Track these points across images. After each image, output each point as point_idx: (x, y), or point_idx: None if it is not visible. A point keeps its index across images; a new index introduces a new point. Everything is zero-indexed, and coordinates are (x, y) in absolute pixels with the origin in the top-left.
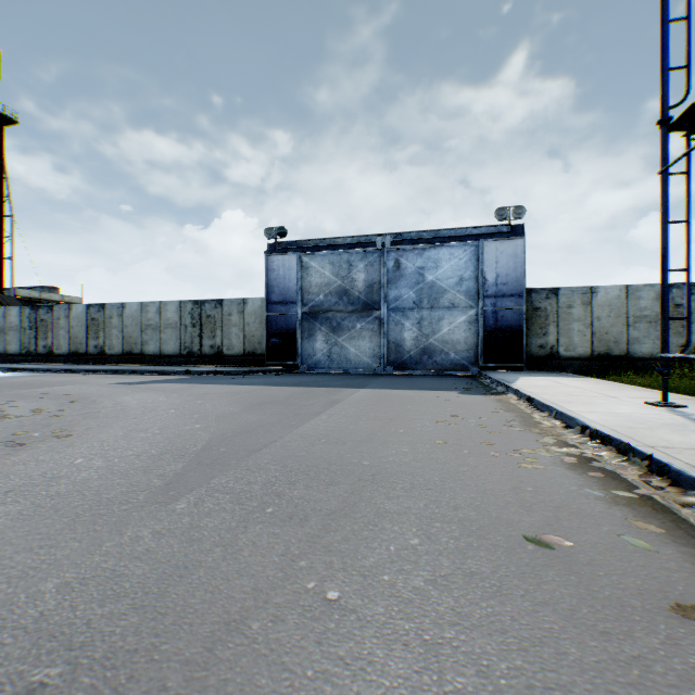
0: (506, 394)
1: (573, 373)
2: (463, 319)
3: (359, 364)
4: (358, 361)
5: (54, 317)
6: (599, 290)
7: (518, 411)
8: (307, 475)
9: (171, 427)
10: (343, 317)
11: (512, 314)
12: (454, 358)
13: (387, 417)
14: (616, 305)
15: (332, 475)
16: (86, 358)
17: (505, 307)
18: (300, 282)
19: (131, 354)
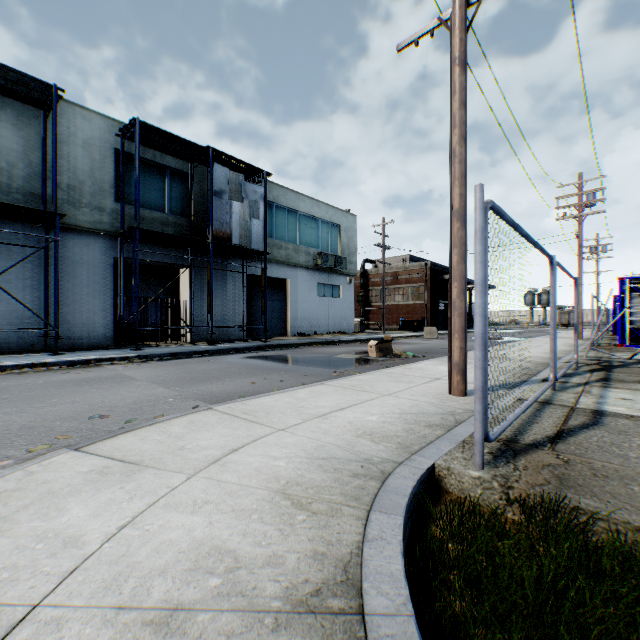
0: None
1: None
2: None
3: None
4: None
5: None
6: None
7: None
8: None
9: None
10: None
11: None
12: None
13: None
14: None
15: None
16: None
17: None
18: None
19: None
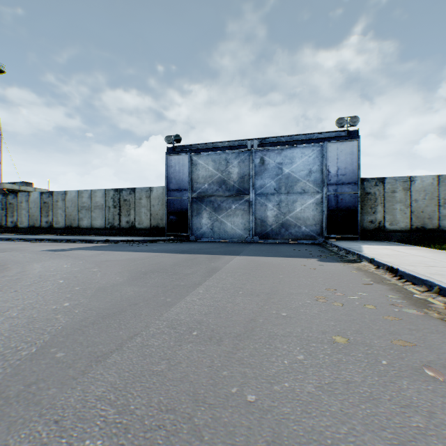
0: (360, 262)
1: (398, 242)
2: (311, 201)
3: (234, 235)
4: (233, 232)
5: (18, 201)
6: (417, 179)
7: (388, 282)
8: (151, 445)
9: (37, 306)
10: (222, 200)
11: (349, 197)
12: (305, 231)
13: (263, 291)
14: (429, 190)
15: (195, 445)
16: (40, 230)
17: (344, 192)
18: (190, 175)
19: (71, 227)
